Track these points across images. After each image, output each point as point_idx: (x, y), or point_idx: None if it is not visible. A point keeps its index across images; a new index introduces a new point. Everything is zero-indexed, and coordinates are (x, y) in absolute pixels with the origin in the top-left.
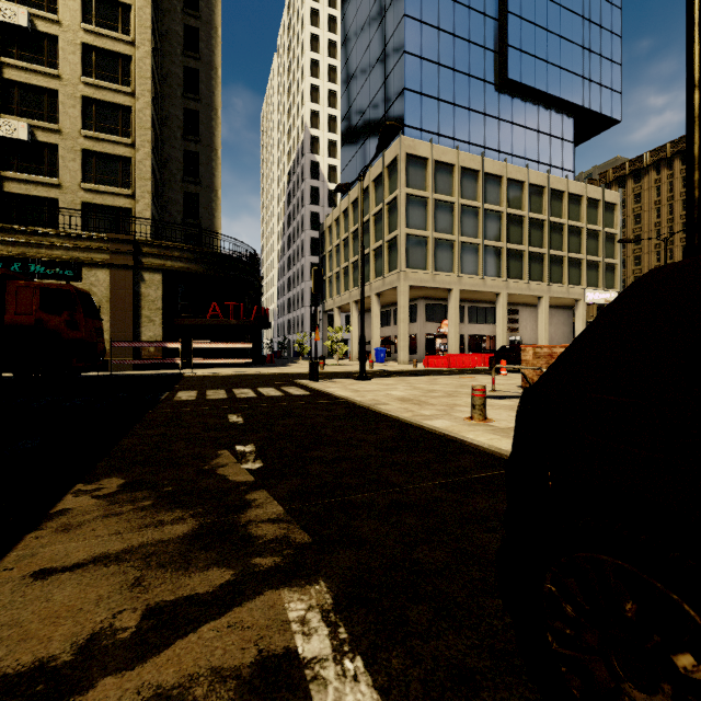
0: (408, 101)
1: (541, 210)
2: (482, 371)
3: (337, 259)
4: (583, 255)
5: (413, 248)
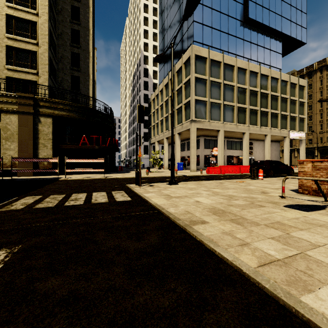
0: (195, 27)
1: (266, 88)
2: (243, 176)
3: (157, 116)
4: (288, 113)
5: (198, 107)
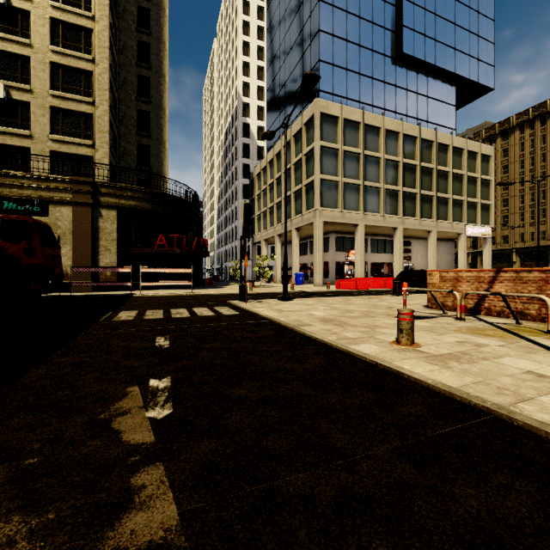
0: (322, 70)
1: (430, 160)
2: (385, 292)
3: (264, 200)
4: (464, 197)
5: (326, 190)
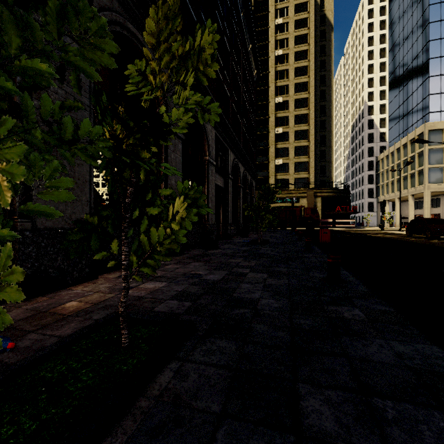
0: (431, 100)
1: None
2: None
3: (387, 176)
4: None
5: (433, 173)
